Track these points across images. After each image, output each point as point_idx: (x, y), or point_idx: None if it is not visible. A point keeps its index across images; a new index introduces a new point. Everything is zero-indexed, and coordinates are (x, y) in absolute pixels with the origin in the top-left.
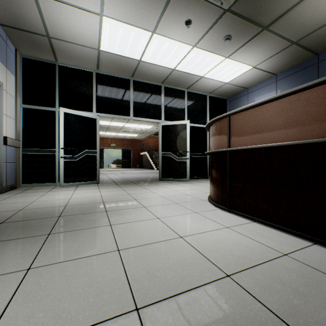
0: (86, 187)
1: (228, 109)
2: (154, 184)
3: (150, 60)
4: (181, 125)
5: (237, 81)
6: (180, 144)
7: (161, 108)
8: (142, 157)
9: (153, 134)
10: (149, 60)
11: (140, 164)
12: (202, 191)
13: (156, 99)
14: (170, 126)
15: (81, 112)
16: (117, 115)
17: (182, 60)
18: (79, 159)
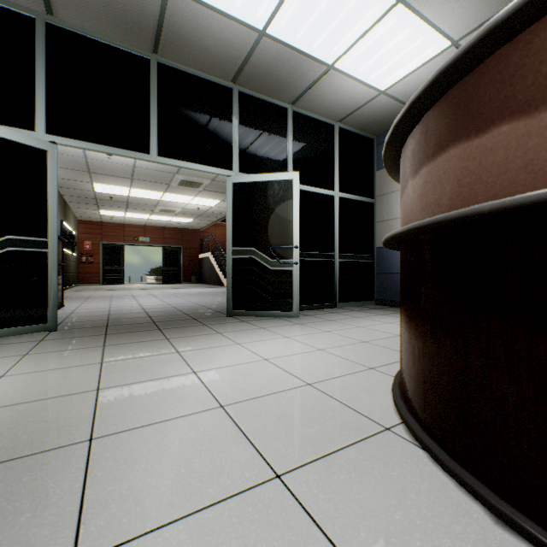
0: None
1: (378, 159)
2: (210, 331)
3: None
4: (280, 182)
5: (405, 87)
6: (276, 228)
7: (232, 141)
8: (202, 263)
9: (221, 219)
10: None
11: (199, 276)
12: (350, 362)
13: (218, 118)
14: (253, 184)
15: None
16: (112, 148)
17: None
18: None
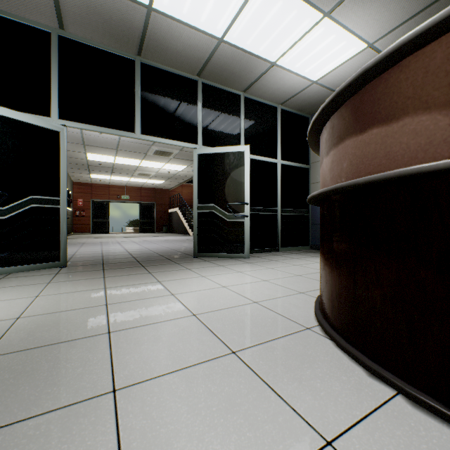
0: (21, 280)
1: None
2: (181, 267)
3: (171, 8)
4: (234, 153)
5: (333, 78)
6: (232, 189)
7: (197, 122)
8: (171, 216)
9: (187, 181)
10: (170, 8)
11: (169, 227)
12: (286, 288)
13: (187, 104)
14: (214, 155)
15: (17, 113)
16: (107, 129)
17: (238, 14)
18: (13, 216)
